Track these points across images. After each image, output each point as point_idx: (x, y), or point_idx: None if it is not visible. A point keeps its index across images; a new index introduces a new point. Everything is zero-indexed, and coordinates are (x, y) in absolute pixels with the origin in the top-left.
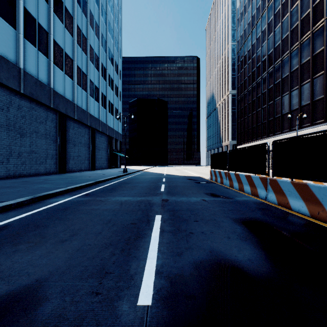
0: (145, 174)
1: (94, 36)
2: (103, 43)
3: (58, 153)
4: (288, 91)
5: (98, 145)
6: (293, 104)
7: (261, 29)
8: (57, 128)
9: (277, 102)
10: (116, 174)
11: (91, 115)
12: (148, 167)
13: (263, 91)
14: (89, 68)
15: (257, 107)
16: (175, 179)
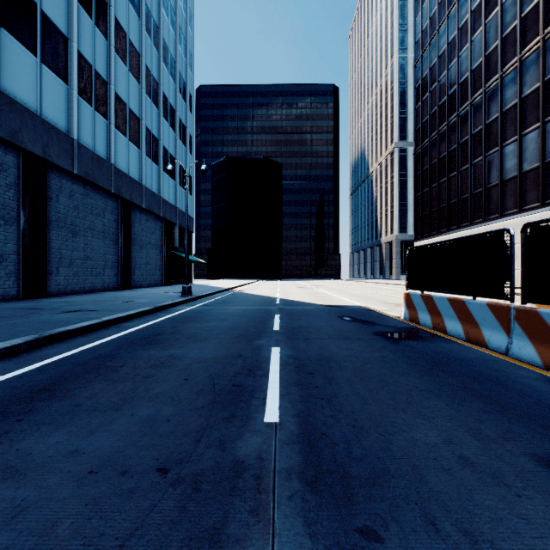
0: (231, 301)
1: (127, 6)
2: (152, 28)
3: (22, 249)
4: (539, 121)
5: (140, 237)
6: (549, 148)
7: (471, 6)
8: (20, 190)
9: (509, 148)
10: (157, 303)
11: (119, 172)
12: (245, 283)
13: (474, 129)
14: (115, 70)
15: (460, 163)
16: (308, 317)
